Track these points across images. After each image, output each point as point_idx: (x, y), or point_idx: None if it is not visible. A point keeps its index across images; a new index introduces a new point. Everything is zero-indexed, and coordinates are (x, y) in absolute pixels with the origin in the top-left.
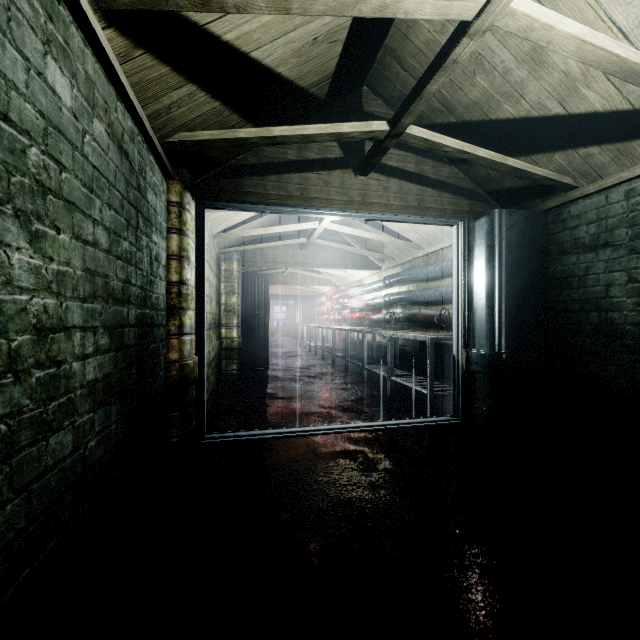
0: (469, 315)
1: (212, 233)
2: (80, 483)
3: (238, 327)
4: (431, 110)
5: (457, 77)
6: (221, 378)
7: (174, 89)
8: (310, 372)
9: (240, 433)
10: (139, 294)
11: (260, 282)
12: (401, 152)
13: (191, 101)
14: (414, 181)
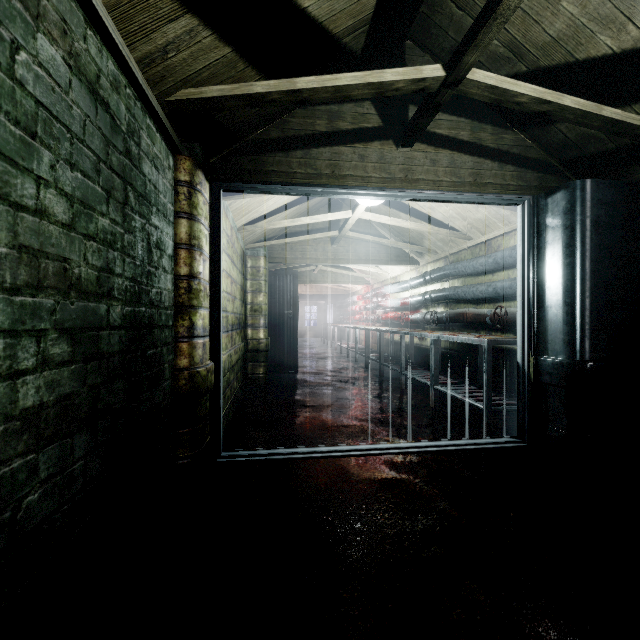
0: (539, 314)
1: (235, 226)
2: (3, 563)
3: (265, 327)
4: (493, 59)
5: (533, 6)
6: (247, 382)
7: (168, 21)
8: (342, 376)
9: (261, 451)
10: (128, 287)
11: (289, 280)
12: (453, 117)
13: (193, 43)
14: (469, 152)
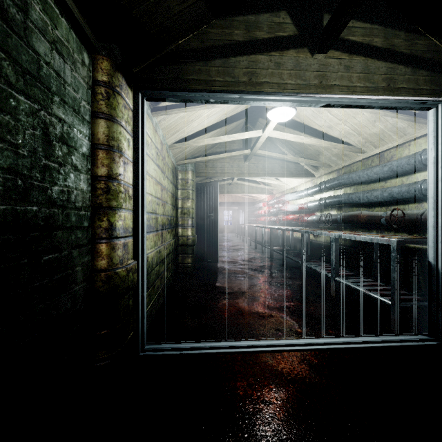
0: None
1: (166, 143)
2: None
3: (192, 227)
4: None
5: None
6: (178, 269)
7: None
8: (252, 265)
9: (182, 345)
10: (1, 180)
11: (211, 190)
12: (366, 24)
13: None
14: (382, 58)
